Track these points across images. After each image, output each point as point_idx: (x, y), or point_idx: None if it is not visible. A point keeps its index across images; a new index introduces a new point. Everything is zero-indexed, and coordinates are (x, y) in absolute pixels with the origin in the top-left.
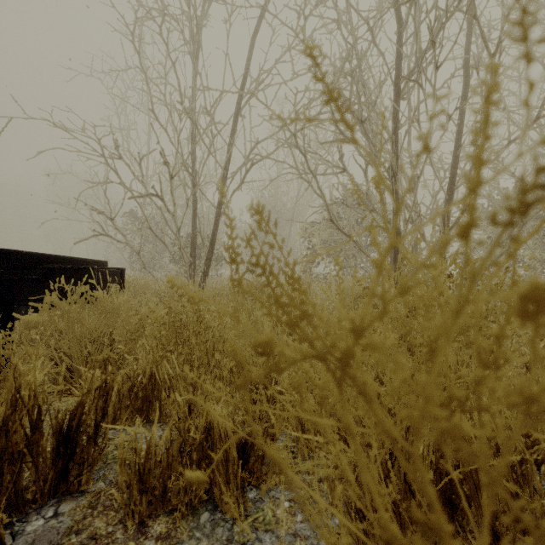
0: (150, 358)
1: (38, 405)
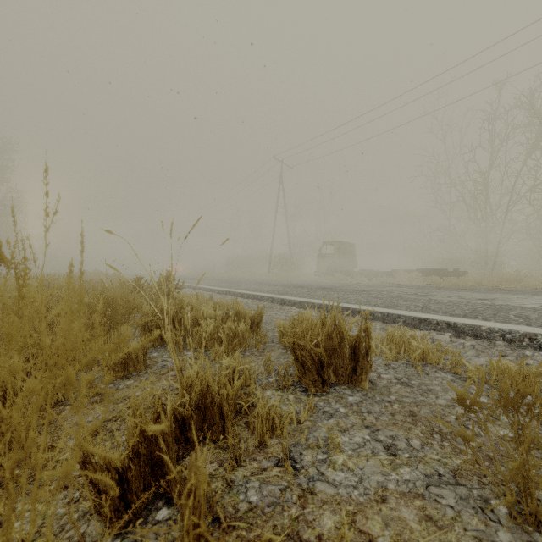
0: (483, 282)
1: (478, 281)
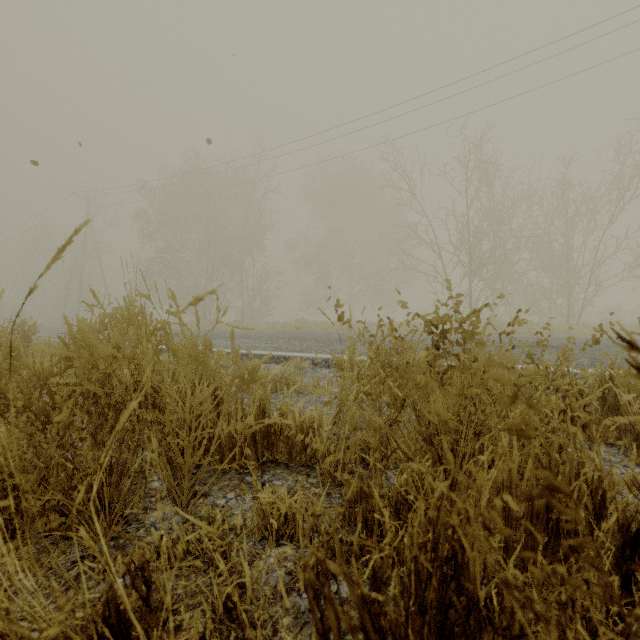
0: None
1: None
